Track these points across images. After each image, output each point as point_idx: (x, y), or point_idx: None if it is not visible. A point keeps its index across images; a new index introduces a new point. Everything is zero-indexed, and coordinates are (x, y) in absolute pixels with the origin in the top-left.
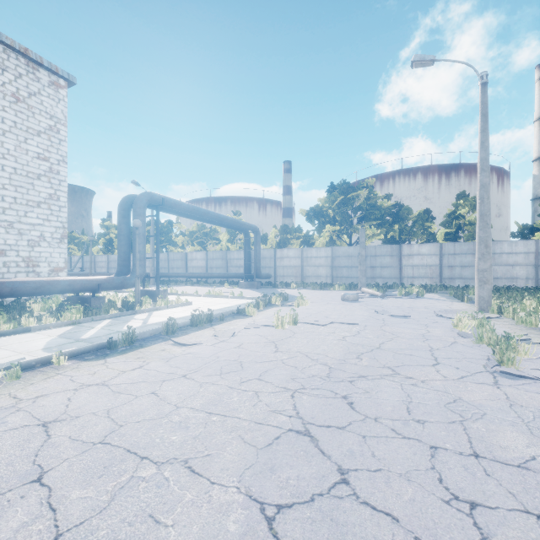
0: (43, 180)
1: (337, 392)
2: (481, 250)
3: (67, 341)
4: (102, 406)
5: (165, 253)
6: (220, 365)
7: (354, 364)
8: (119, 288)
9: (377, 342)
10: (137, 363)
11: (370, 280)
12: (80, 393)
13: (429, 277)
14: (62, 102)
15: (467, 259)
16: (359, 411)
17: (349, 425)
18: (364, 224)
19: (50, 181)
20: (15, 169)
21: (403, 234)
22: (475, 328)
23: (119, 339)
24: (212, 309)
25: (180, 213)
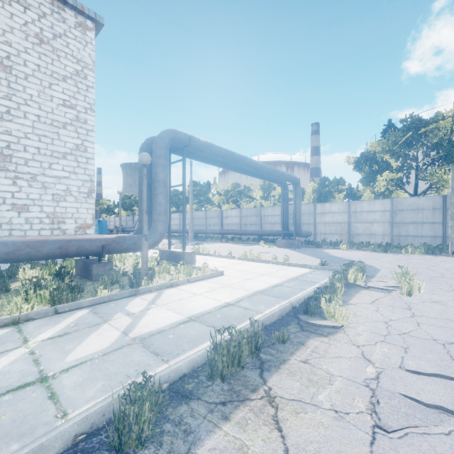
0: (69, 129)
1: None
2: None
3: None
4: None
5: (203, 211)
6: None
7: None
8: (132, 251)
9: None
10: None
11: None
12: None
13: None
14: (89, 45)
15: None
16: None
17: None
18: (441, 166)
19: (76, 131)
20: (39, 116)
21: None
22: None
23: None
24: (252, 289)
25: (212, 160)
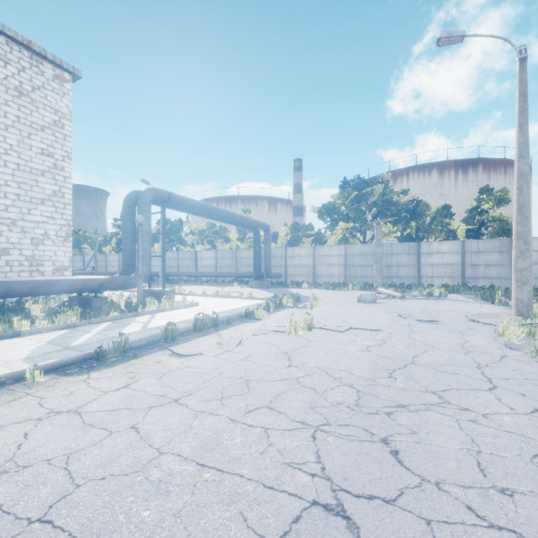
0: (47, 176)
1: (373, 432)
2: (519, 246)
3: (54, 348)
4: (63, 448)
5: (175, 252)
6: (222, 385)
7: (388, 385)
8: (122, 288)
9: (409, 354)
10: (124, 380)
11: (386, 280)
12: (43, 425)
13: (449, 276)
14: (66, 96)
15: (493, 257)
16: (409, 467)
17: (401, 496)
18: (379, 220)
19: (54, 178)
20: (18, 165)
21: (420, 231)
22: (523, 338)
23: (109, 348)
24: (219, 310)
25: (188, 209)
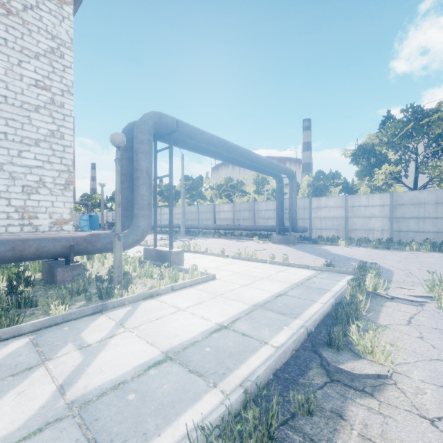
0: (42, 113)
1: None
2: None
3: None
4: None
5: (196, 206)
6: None
7: None
8: (109, 251)
9: None
10: None
11: None
12: None
13: None
14: (66, 21)
15: None
16: None
17: None
18: None
19: (51, 115)
20: (6, 97)
21: None
22: None
23: None
24: (250, 300)
25: (203, 149)
